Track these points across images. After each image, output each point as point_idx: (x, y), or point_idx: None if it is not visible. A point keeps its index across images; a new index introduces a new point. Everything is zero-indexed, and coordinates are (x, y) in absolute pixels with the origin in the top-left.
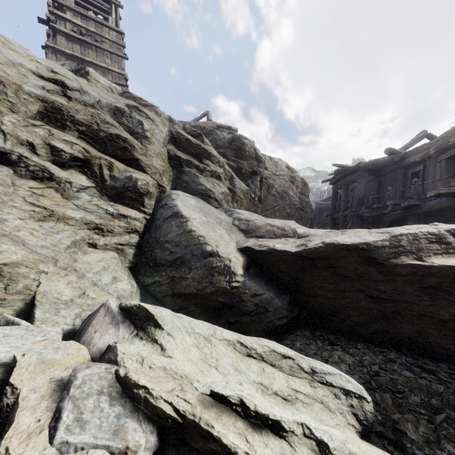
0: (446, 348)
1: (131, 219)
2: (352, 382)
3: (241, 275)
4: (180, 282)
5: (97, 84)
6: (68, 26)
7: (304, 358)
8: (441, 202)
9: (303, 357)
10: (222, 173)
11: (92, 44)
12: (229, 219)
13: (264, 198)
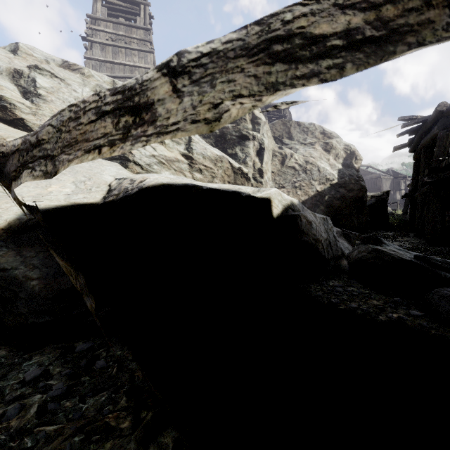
0: None
1: None
2: None
3: None
4: None
5: (28, 58)
6: (102, 37)
7: None
8: None
9: None
10: None
11: (121, 47)
12: (111, 179)
13: (277, 173)
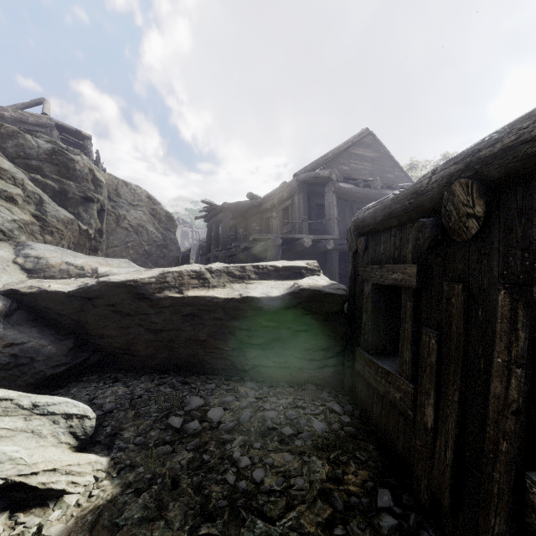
0: (210, 363)
1: None
2: (80, 405)
3: None
4: None
5: None
6: None
7: (32, 396)
8: (262, 246)
9: (32, 395)
10: (19, 194)
11: None
12: (9, 255)
13: (112, 232)
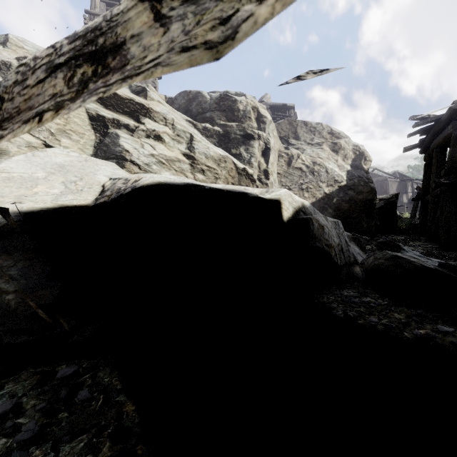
0: None
1: None
2: None
3: None
4: None
5: (18, 50)
6: None
7: None
8: None
9: None
10: (164, 131)
11: None
12: (105, 179)
13: (284, 174)
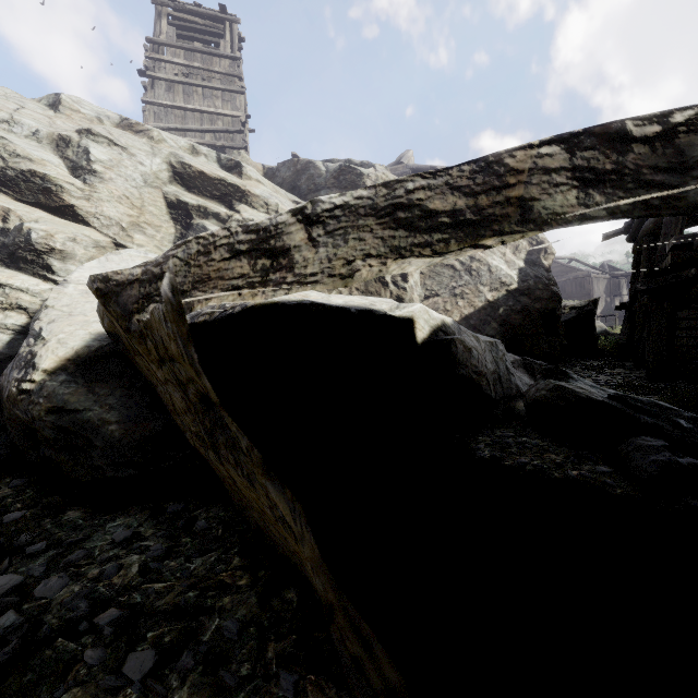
0: None
1: (12, 289)
2: None
3: (43, 370)
4: (0, 382)
5: (74, 116)
6: (168, 70)
7: None
8: None
9: None
10: None
11: (197, 85)
12: None
13: (429, 274)
